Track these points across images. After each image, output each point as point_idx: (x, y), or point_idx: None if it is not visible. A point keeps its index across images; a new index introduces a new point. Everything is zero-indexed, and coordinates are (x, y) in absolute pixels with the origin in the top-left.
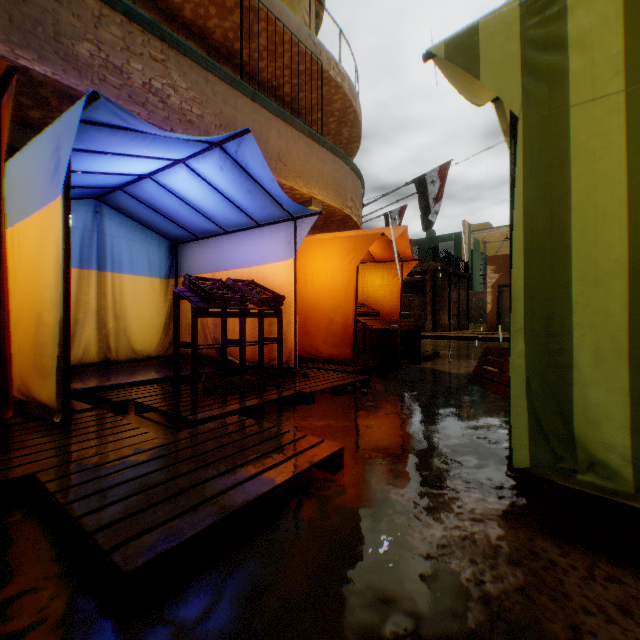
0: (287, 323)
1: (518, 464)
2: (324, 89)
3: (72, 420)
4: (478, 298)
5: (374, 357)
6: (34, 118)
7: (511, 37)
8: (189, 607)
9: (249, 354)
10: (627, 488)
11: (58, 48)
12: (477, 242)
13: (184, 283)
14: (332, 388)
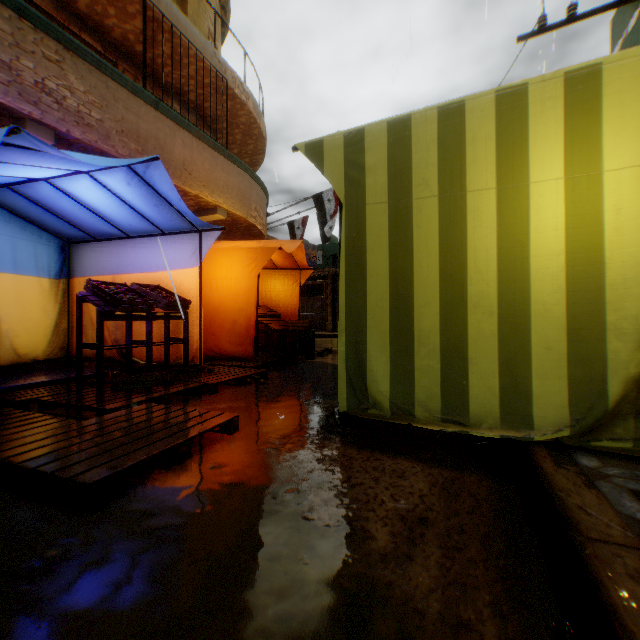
0: (193, 325)
1: (342, 409)
2: (229, 103)
3: None
4: None
5: (275, 354)
6: None
7: (340, 154)
8: (133, 502)
9: (154, 354)
10: (389, 413)
11: None
12: None
13: (88, 287)
14: (234, 380)
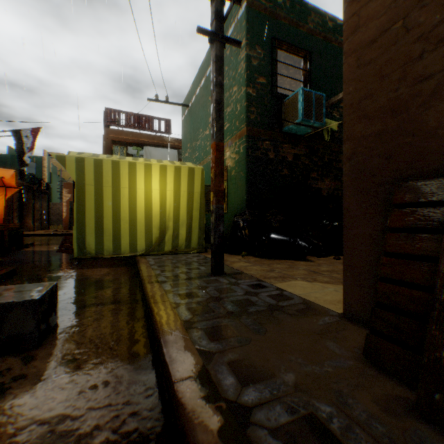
0: None
1: (76, 256)
2: None
3: None
4: (57, 207)
5: None
6: None
7: (74, 164)
8: None
9: None
10: (95, 255)
11: None
12: (56, 167)
13: None
14: None
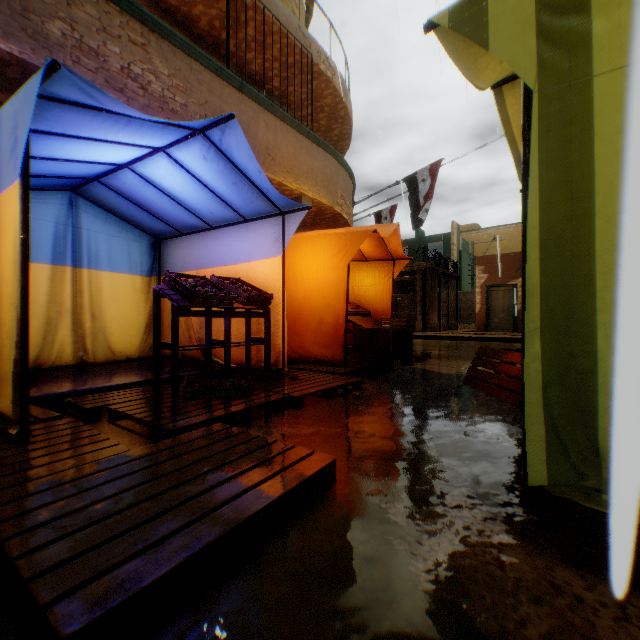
0: (275, 323)
1: (534, 481)
2: (314, 83)
3: (32, 431)
4: (467, 298)
5: (365, 358)
6: (2, 102)
7: (525, 1)
8: None
9: (235, 355)
10: None
11: (26, 25)
12: (465, 243)
13: (165, 280)
14: (322, 391)
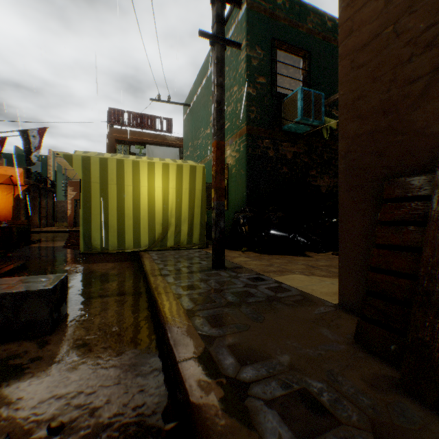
0: None
1: (82, 251)
2: None
3: None
4: (62, 205)
5: None
6: None
7: (81, 162)
8: None
9: None
10: (100, 250)
11: None
12: (61, 166)
13: None
14: None
